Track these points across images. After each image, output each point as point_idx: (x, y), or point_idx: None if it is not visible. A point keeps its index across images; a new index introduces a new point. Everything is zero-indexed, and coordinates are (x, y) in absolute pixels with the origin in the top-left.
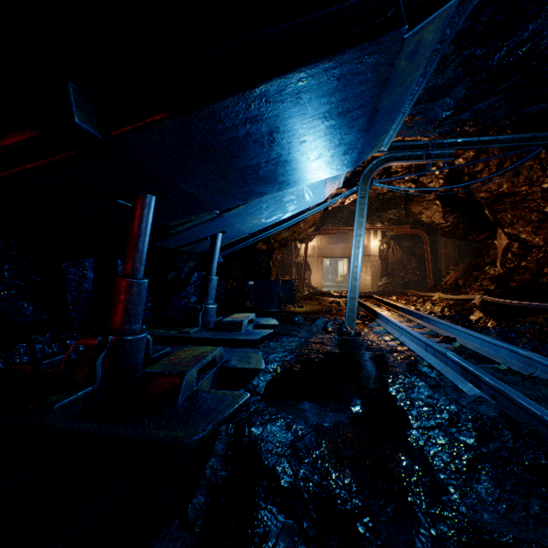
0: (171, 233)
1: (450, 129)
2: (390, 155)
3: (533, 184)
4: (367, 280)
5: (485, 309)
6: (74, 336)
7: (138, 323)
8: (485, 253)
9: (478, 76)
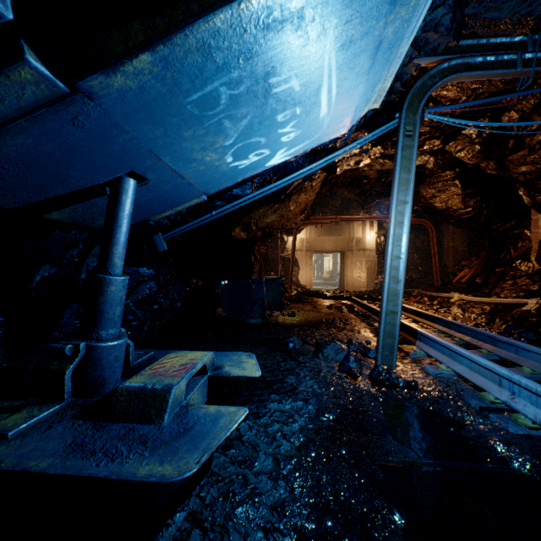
0: None
1: None
2: (458, 61)
3: None
4: (362, 277)
5: None
6: None
7: None
8: (512, 246)
9: None
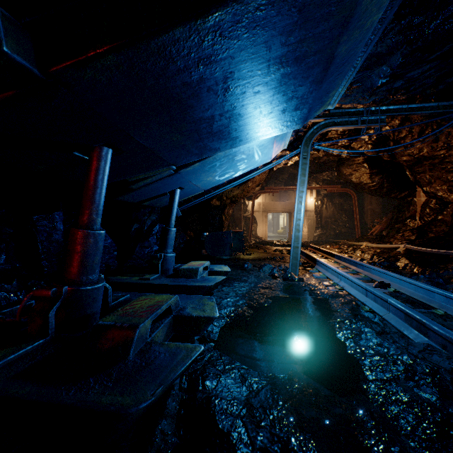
0: (133, 188)
1: (384, 97)
2: (329, 121)
3: (450, 148)
4: (304, 231)
5: (409, 256)
6: (40, 284)
7: (94, 273)
8: (406, 209)
9: (414, 44)
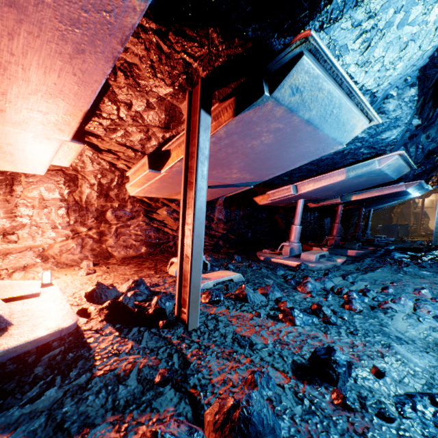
0: (358, 211)
1: None
2: None
3: None
4: None
5: None
6: None
7: (360, 231)
8: None
9: None
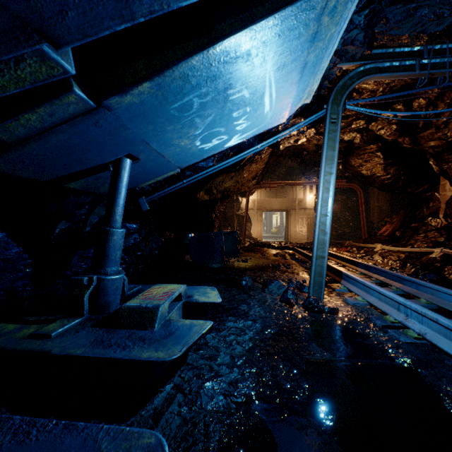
0: (2, 140)
1: None
2: (371, 66)
3: None
4: (303, 231)
5: None
6: None
7: None
8: (424, 205)
9: None
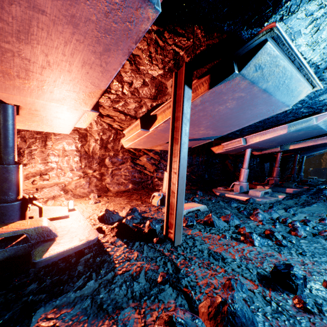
0: (293, 157)
1: None
2: None
3: None
4: None
5: None
6: None
7: (295, 174)
8: None
9: None
